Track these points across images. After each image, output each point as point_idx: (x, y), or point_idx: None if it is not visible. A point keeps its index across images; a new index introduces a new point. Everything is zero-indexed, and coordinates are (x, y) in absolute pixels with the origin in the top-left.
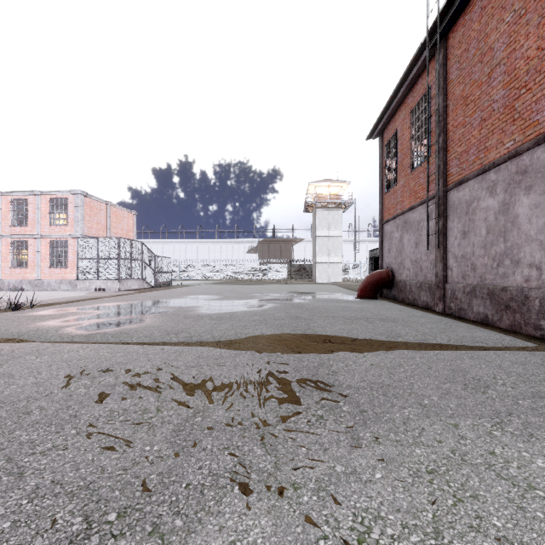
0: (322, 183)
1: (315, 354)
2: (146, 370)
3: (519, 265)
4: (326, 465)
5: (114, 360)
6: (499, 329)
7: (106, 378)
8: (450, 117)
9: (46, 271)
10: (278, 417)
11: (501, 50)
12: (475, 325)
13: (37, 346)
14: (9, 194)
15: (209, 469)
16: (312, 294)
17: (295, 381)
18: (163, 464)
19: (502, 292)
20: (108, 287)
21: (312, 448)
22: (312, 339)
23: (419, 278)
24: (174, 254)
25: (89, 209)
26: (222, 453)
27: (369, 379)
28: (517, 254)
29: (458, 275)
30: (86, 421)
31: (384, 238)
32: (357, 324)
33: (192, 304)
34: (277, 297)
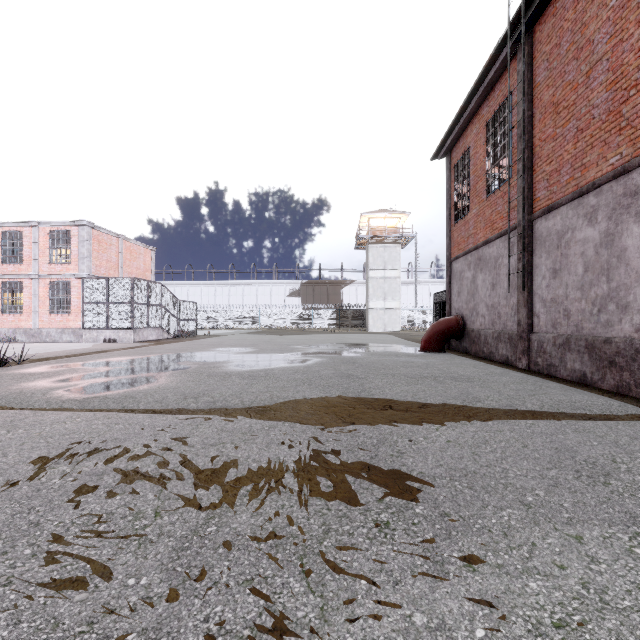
0: (377, 214)
1: (373, 426)
2: (149, 451)
3: (627, 310)
4: (399, 612)
5: (109, 435)
6: (600, 390)
7: (94, 462)
8: (537, 129)
9: (45, 318)
10: (325, 525)
11: (603, 42)
12: (570, 386)
13: (13, 415)
14: (0, 225)
15: (220, 622)
16: (365, 346)
17: (349, 466)
18: (150, 612)
19: (605, 345)
20: (120, 337)
21: (375, 580)
22: (368, 405)
23: (496, 327)
24: (201, 298)
25: (97, 243)
26: (242, 590)
27: (447, 463)
28: (625, 296)
29: (547, 323)
30: (50, 534)
31: (453, 279)
32: (423, 384)
33: (219, 359)
34: (323, 350)
